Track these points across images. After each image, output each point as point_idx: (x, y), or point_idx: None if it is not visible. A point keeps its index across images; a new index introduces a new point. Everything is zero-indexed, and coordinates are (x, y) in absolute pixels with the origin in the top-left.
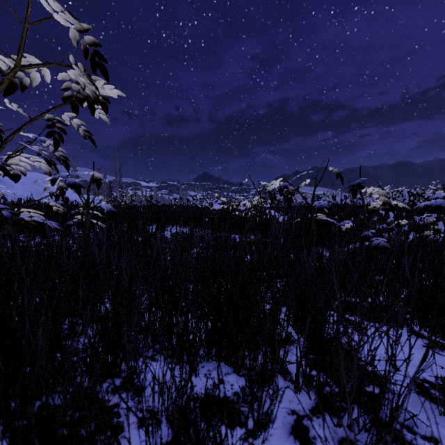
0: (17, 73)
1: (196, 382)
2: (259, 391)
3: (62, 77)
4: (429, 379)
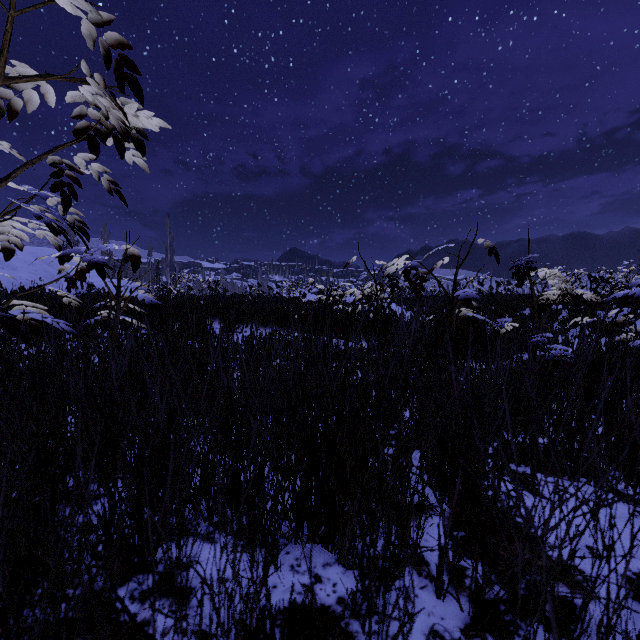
0: (2, 91)
1: (277, 579)
2: (379, 597)
3: (72, 98)
4: None
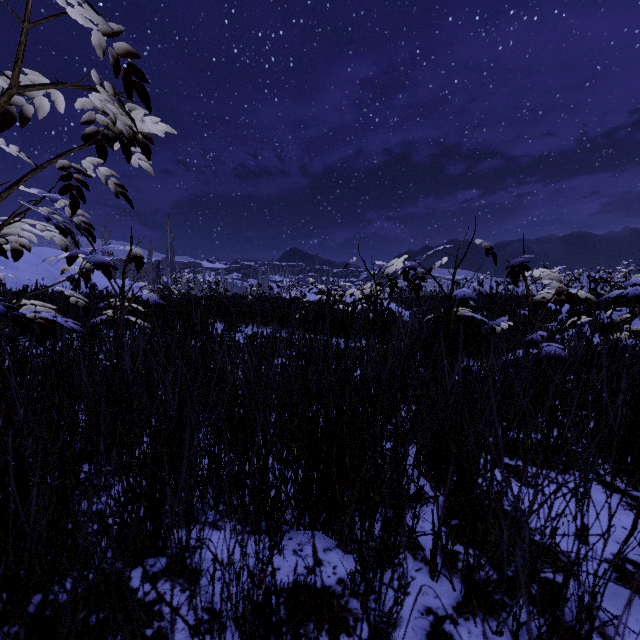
0: (15, 98)
1: (280, 562)
2: (376, 578)
3: (81, 105)
4: (632, 557)
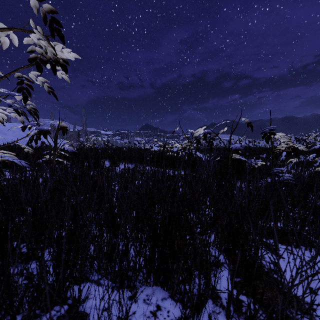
0: None
1: (135, 308)
2: None
3: (27, 42)
4: None
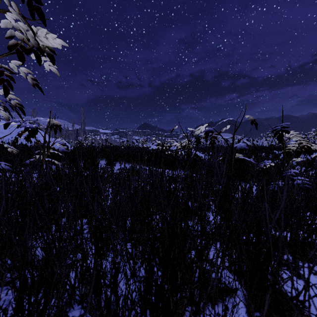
0: None
1: None
2: None
3: (5, 25)
4: None
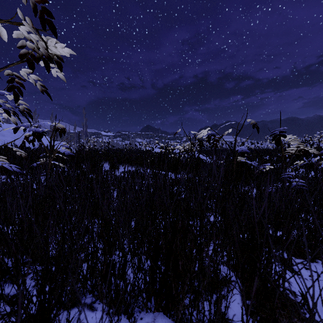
0: None
1: None
2: None
3: (17, 35)
4: None
